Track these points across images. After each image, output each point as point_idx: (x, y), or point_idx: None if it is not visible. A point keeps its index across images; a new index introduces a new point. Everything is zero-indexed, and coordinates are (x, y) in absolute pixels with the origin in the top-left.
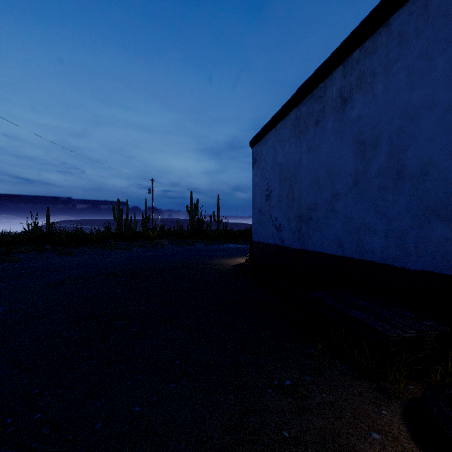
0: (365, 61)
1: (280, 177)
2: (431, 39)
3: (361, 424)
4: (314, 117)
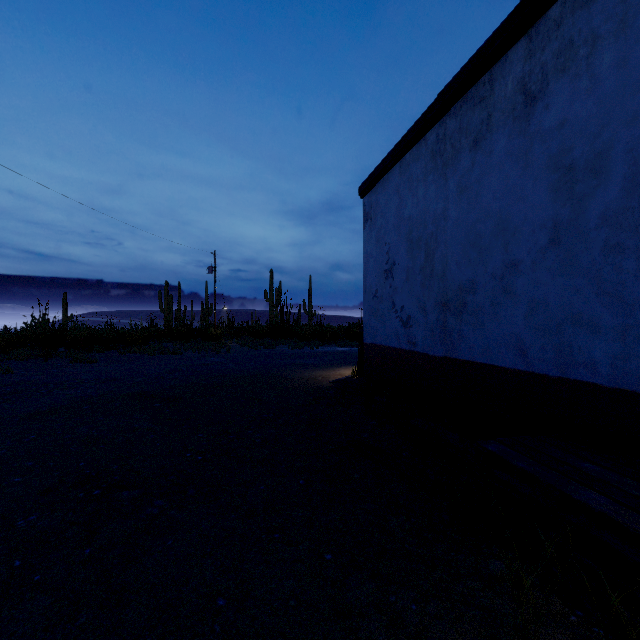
0: (574, 19)
1: (410, 240)
2: None
3: None
4: (471, 135)
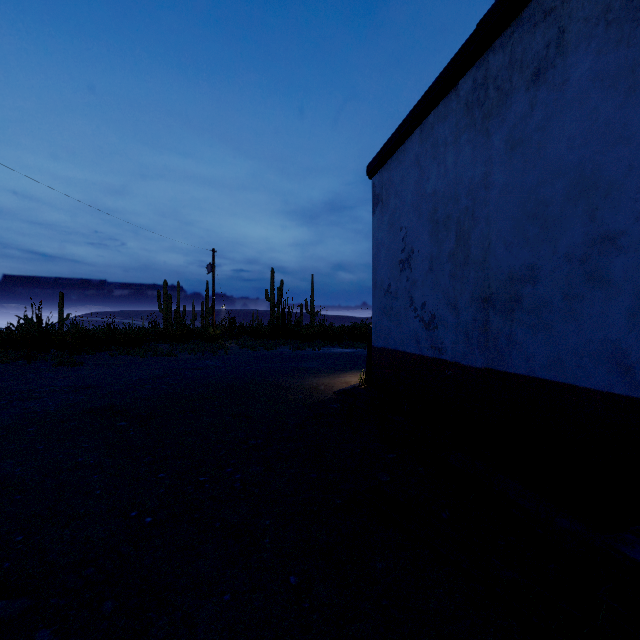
0: None
1: (434, 221)
2: None
3: None
4: (529, 67)
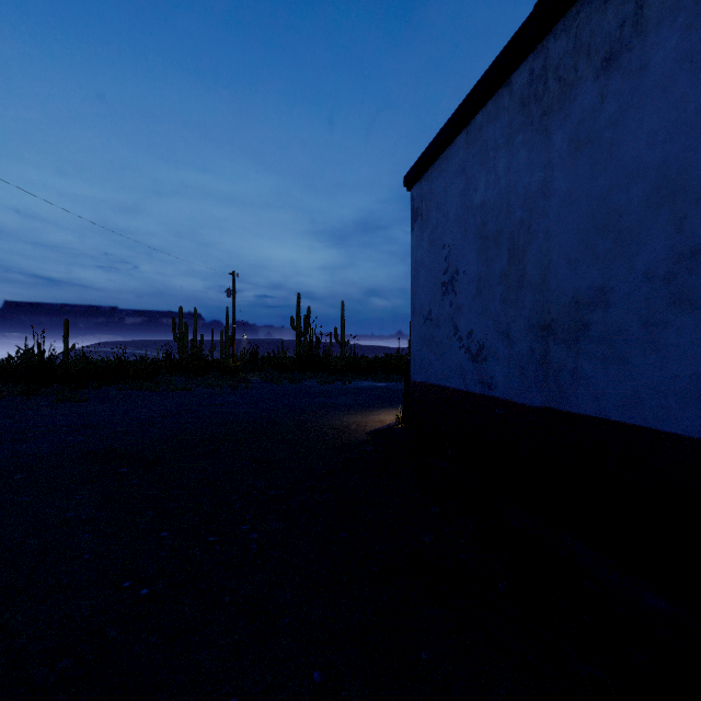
0: None
1: (482, 237)
2: None
3: None
4: (599, 51)
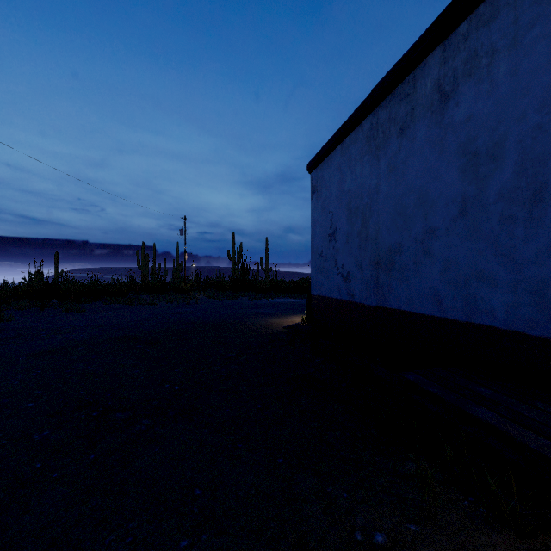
0: (478, 35)
1: (349, 209)
2: None
3: None
4: (398, 124)
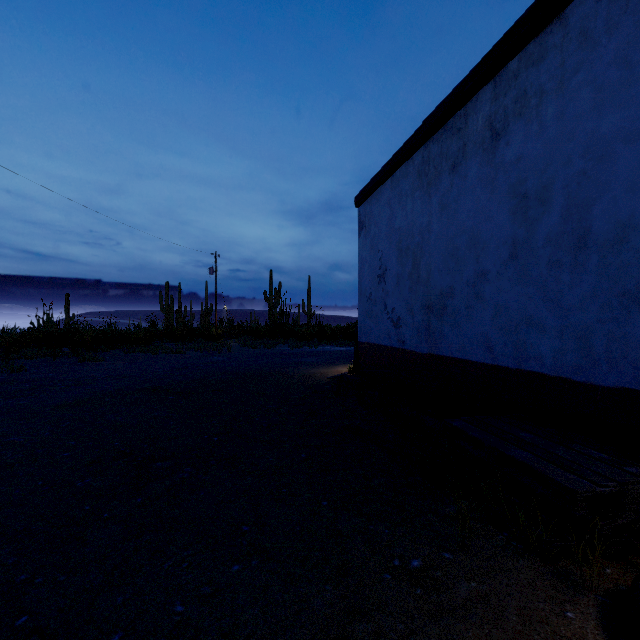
0: (528, 74)
1: (399, 249)
2: (632, 36)
3: (534, 635)
4: (450, 160)
